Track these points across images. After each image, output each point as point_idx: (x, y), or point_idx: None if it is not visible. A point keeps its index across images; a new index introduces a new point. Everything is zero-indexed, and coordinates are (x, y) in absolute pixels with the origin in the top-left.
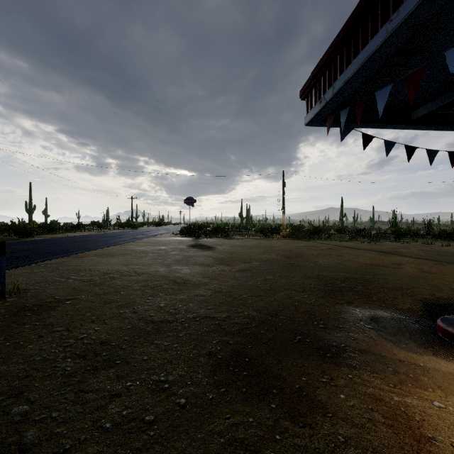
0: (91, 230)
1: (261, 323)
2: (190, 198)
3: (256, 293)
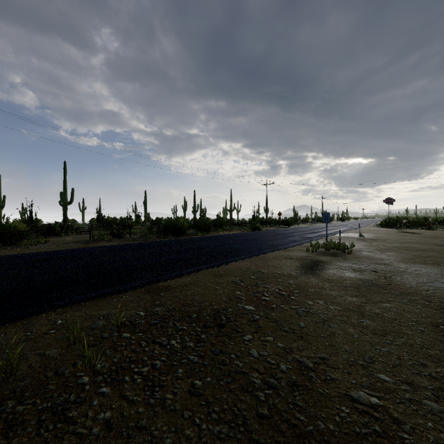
0: (304, 223)
1: None
2: (389, 199)
3: None
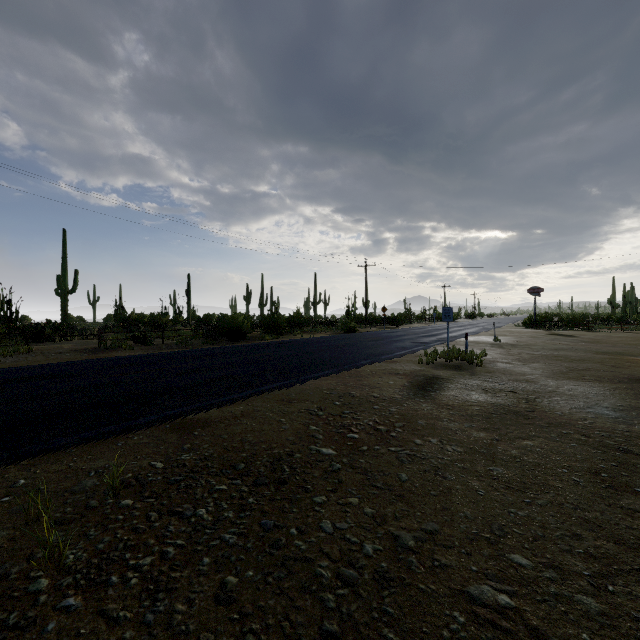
0: (418, 322)
1: (613, 352)
2: (535, 288)
3: (614, 350)
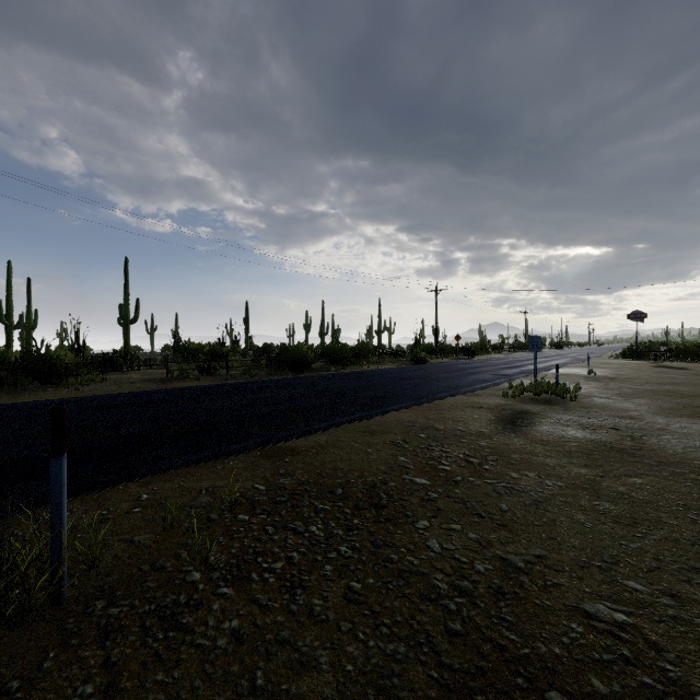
0: (496, 352)
1: None
2: (637, 313)
3: None
